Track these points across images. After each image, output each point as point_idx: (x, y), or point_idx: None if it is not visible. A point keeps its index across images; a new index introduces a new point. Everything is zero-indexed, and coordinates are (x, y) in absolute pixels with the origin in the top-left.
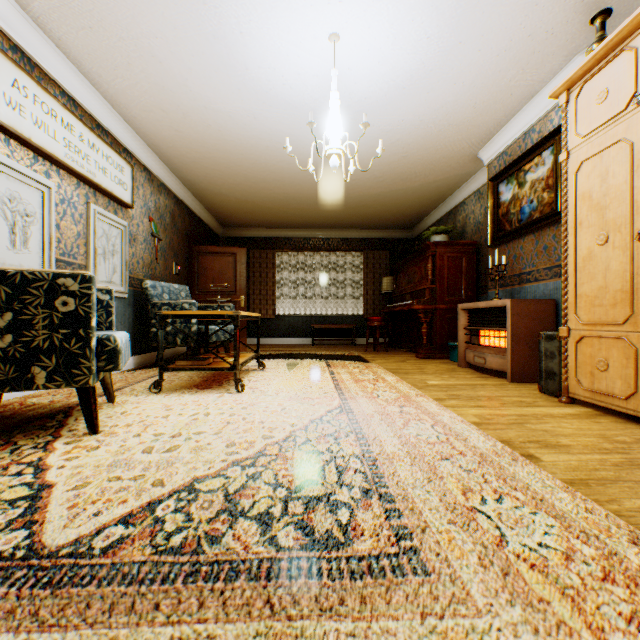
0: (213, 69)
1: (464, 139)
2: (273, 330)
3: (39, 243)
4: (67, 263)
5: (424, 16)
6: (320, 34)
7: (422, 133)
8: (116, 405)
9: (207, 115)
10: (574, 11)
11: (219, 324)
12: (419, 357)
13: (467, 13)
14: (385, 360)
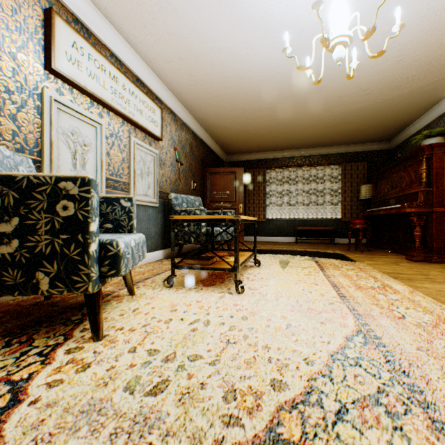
0: (216, 4)
1: None
2: (263, 230)
3: (94, 166)
4: (114, 181)
5: None
6: None
7: (426, 26)
8: (134, 298)
9: (213, 55)
10: None
11: (223, 226)
12: (411, 260)
13: None
14: (373, 261)
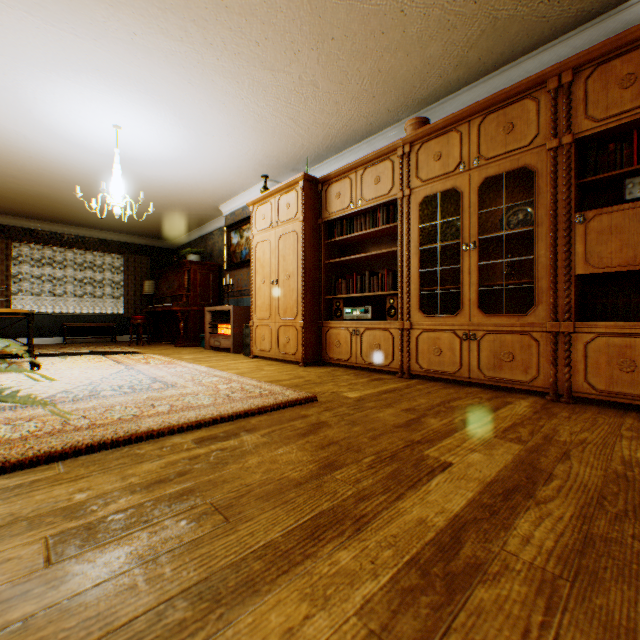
0: None
1: (210, 197)
2: (7, 330)
3: None
4: None
5: (181, 141)
6: (107, 122)
7: (181, 187)
8: None
9: None
10: (257, 166)
11: None
12: (179, 346)
13: (205, 149)
14: (151, 350)
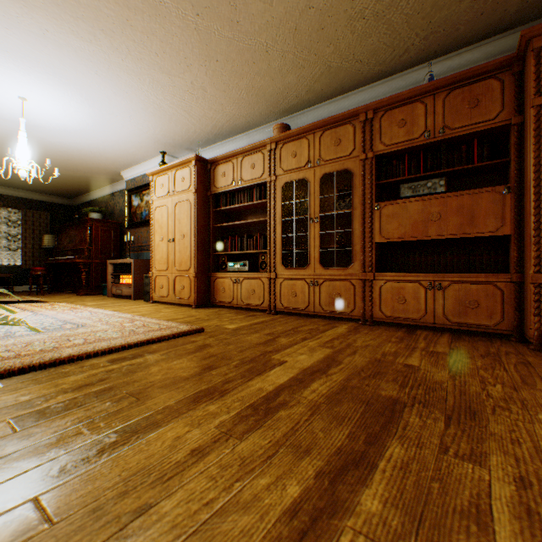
0: None
1: (112, 164)
2: None
3: None
4: None
5: (86, 116)
6: (12, 93)
7: (84, 153)
8: None
9: None
10: (156, 143)
11: None
12: (81, 295)
13: (109, 125)
14: (53, 298)
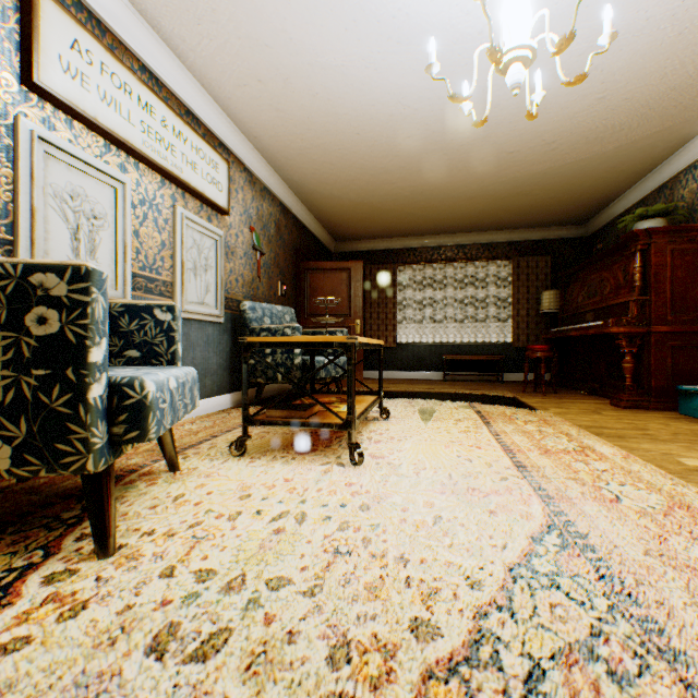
0: None
1: None
2: (393, 361)
3: (111, 253)
4: (148, 279)
5: None
6: None
7: (643, 45)
8: (178, 476)
9: (313, 77)
10: None
11: (329, 355)
12: (619, 406)
13: None
14: (563, 409)
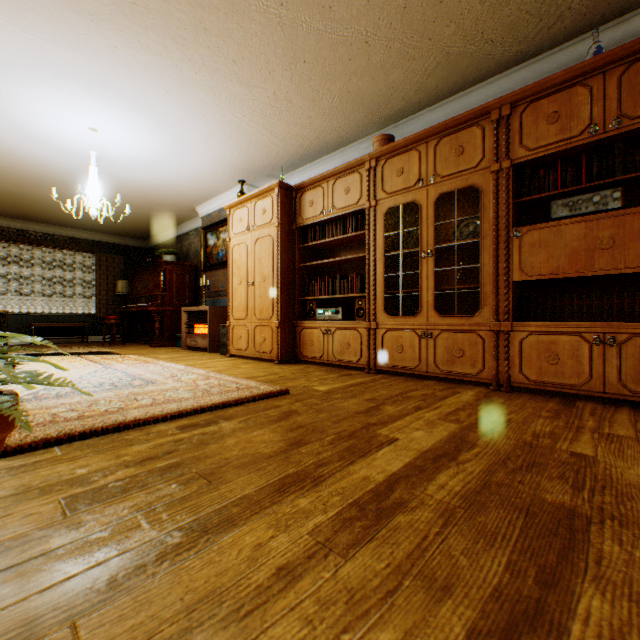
0: None
1: (186, 199)
2: None
3: None
4: None
5: (158, 145)
6: (83, 125)
7: (157, 188)
8: None
9: None
10: (234, 171)
11: None
12: (154, 346)
13: (182, 153)
14: (126, 350)
